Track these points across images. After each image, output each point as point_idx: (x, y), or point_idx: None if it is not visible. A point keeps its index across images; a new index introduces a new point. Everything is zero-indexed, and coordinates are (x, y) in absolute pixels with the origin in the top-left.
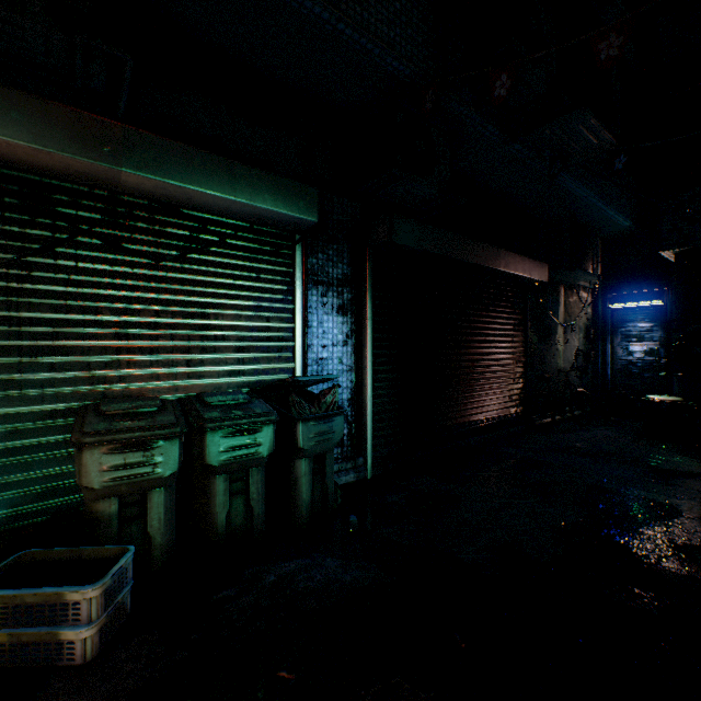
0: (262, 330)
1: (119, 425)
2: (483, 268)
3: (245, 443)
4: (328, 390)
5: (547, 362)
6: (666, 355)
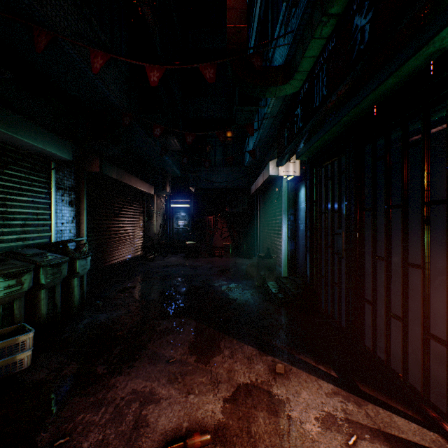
0: (34, 214)
1: (0, 267)
2: (132, 187)
3: (57, 271)
4: (83, 245)
5: (151, 230)
6: (192, 226)
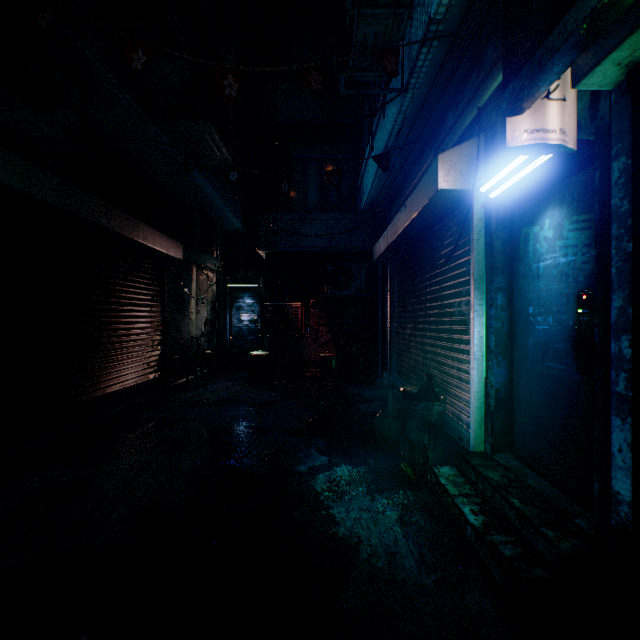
0: None
1: None
2: (121, 236)
3: None
4: None
5: (183, 329)
6: (262, 323)
